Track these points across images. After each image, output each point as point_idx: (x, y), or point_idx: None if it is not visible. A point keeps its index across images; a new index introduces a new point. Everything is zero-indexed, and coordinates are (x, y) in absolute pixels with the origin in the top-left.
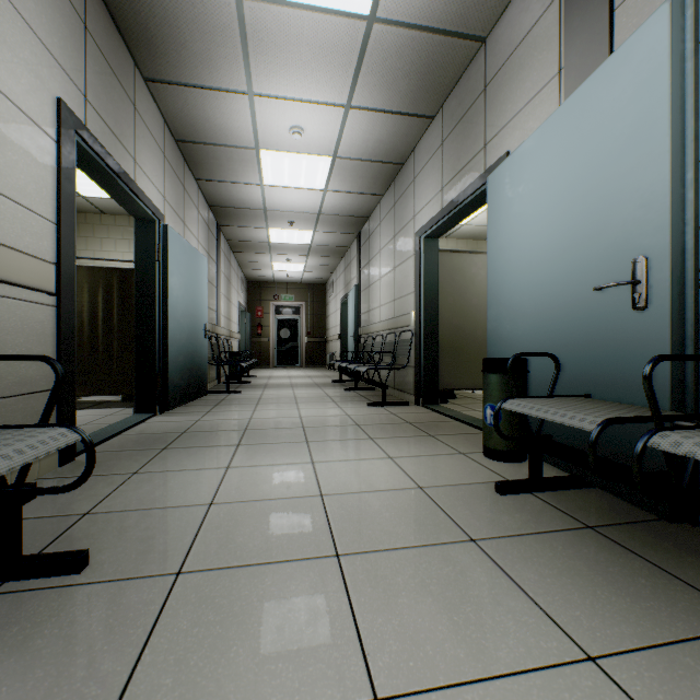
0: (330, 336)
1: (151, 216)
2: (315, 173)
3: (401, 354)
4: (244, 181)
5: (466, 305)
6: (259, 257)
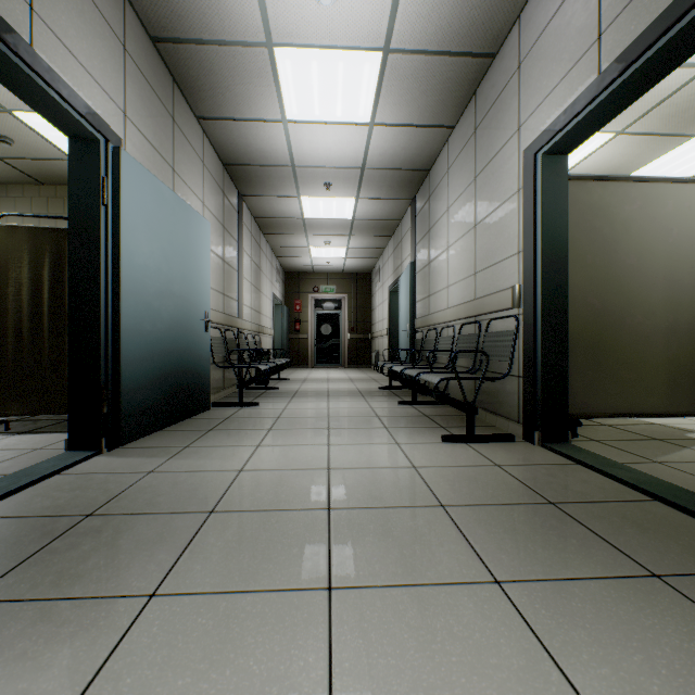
0: (376, 331)
1: (85, 126)
2: (357, 90)
3: (494, 355)
4: (260, 115)
5: (614, 271)
6: (294, 240)
